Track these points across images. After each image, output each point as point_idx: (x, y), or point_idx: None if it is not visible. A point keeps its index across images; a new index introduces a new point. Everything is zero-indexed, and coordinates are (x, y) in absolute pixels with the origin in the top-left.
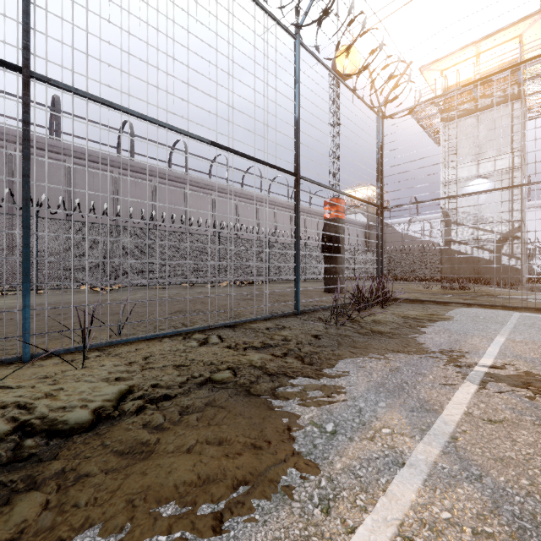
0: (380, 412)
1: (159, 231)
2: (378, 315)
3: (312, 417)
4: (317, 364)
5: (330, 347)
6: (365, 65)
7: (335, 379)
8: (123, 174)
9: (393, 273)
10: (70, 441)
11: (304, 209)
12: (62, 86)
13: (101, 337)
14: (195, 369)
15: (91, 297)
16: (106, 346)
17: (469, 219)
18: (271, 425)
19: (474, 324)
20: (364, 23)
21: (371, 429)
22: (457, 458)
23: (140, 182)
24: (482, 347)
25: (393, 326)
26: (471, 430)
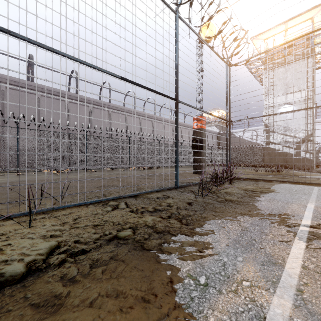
0: (239, 265)
1: (92, 136)
2: (228, 189)
3: (188, 270)
4: (191, 224)
5: (199, 211)
6: (220, 30)
7: (204, 236)
8: (72, 102)
9: (234, 162)
10: (1, 293)
11: (181, 123)
12: (18, 36)
13: (48, 204)
14: (107, 228)
15: (50, 176)
16: (50, 210)
17: (281, 129)
18: (158, 278)
19: (291, 194)
20: (219, 3)
21: (234, 282)
22: (308, 312)
23: (82, 107)
24: (300, 211)
25: (239, 196)
26: (311, 283)
